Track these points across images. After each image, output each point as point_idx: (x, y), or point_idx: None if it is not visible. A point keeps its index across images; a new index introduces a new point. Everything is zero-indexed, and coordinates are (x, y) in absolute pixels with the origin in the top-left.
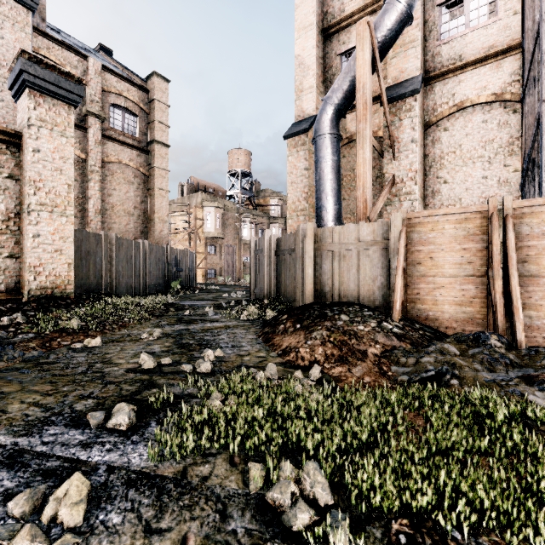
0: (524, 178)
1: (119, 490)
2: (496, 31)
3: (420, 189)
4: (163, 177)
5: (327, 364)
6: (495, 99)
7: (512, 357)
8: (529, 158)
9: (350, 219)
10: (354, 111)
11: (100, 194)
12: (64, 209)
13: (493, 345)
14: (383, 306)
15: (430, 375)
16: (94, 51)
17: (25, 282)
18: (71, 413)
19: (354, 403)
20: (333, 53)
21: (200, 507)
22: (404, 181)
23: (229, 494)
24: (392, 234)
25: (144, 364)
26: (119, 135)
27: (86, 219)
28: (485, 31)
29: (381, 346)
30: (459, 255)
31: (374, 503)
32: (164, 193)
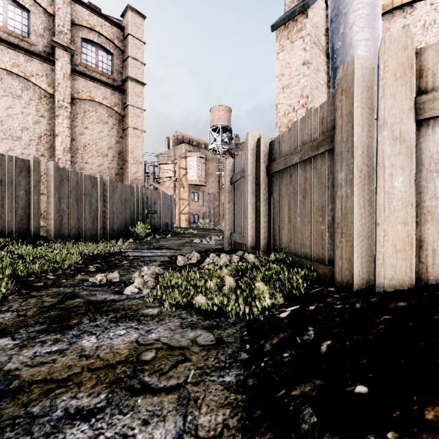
0: None
1: None
2: None
3: None
4: (137, 116)
5: None
6: None
7: None
8: None
9: None
10: None
11: (69, 132)
12: None
13: None
14: None
15: None
16: None
17: None
18: None
19: None
20: None
21: None
22: None
23: None
24: None
25: None
26: (92, 72)
27: (54, 158)
28: None
29: None
30: None
31: None
32: (139, 133)
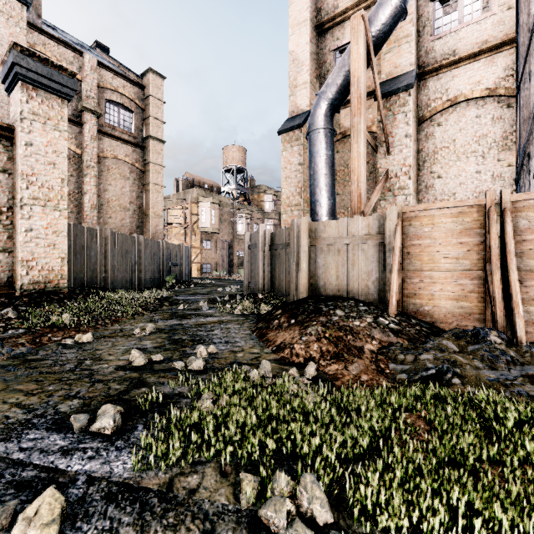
0: (519, 172)
1: (98, 506)
2: (489, 26)
3: (414, 184)
4: (158, 173)
5: (322, 361)
6: (489, 93)
7: (513, 354)
8: (524, 152)
9: (344, 214)
10: (348, 106)
11: (96, 189)
12: (57, 203)
13: (493, 341)
14: (378, 300)
15: (430, 374)
16: (91, 48)
17: (18, 276)
18: (54, 415)
19: (352, 404)
20: (327, 49)
21: (186, 527)
22: (398, 176)
23: (218, 510)
24: (387, 228)
25: (134, 361)
26: (115, 131)
27: (82, 214)
28: (479, 26)
29: (378, 342)
30: (456, 250)
31: (379, 524)
32: (160, 189)
